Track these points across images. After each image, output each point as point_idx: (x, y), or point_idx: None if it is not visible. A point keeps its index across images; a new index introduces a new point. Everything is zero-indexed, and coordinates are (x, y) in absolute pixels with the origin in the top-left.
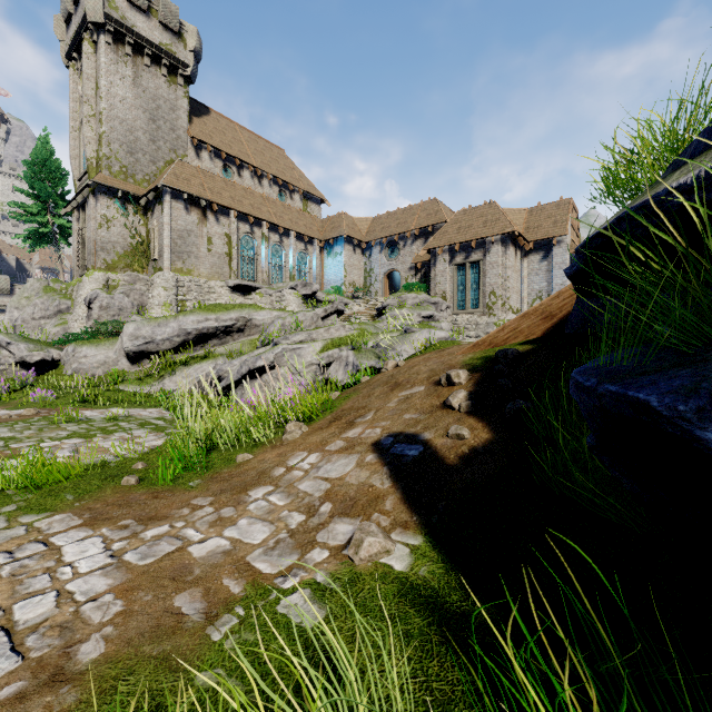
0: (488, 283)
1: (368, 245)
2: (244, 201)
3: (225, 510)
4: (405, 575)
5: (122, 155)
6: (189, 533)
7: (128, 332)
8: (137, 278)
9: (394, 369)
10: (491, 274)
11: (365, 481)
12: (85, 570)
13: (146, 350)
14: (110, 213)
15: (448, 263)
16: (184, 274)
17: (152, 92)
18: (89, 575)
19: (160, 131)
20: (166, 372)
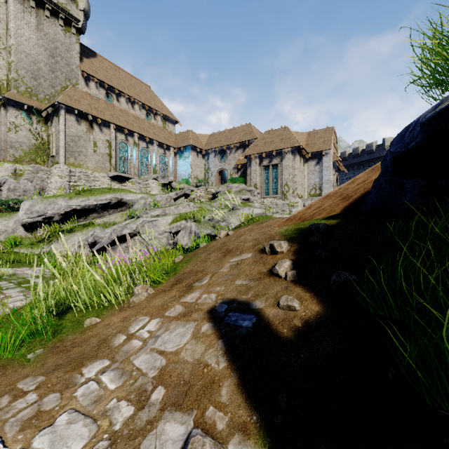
0: (284, 178)
1: (207, 152)
2: (120, 118)
3: (48, 398)
4: None
5: (28, 79)
6: None
7: (24, 207)
8: (39, 169)
9: (225, 238)
10: (285, 172)
11: (200, 357)
12: None
13: (39, 222)
14: (18, 120)
15: (258, 165)
16: (75, 167)
17: (52, 36)
18: None
19: (58, 65)
20: (54, 237)
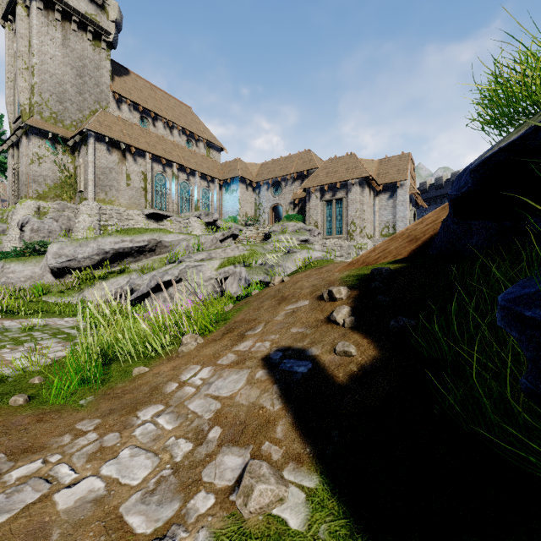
0: (350, 215)
1: (258, 184)
2: (157, 146)
3: (109, 436)
4: (302, 538)
5: (52, 103)
6: (62, 471)
7: (52, 251)
8: (65, 206)
9: (280, 284)
10: (351, 208)
11: (255, 401)
12: None
13: (68, 267)
14: (41, 151)
15: (319, 199)
16: (106, 203)
17: (79, 53)
18: None
19: (86, 86)
20: (86, 285)
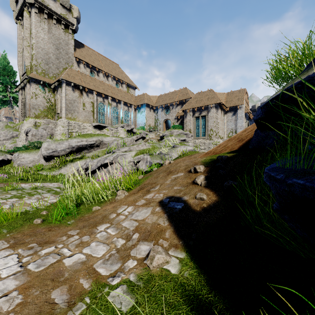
0: (209, 125)
1: (156, 108)
2: (100, 87)
3: (84, 237)
4: (177, 276)
5: (43, 64)
6: (64, 251)
7: (44, 146)
8: (49, 122)
9: (168, 164)
10: (210, 121)
11: (155, 221)
12: (4, 275)
13: (53, 155)
14: (37, 91)
15: (192, 116)
16: (72, 120)
17: (57, 36)
18: (6, 279)
19: (61, 54)
20: (62, 165)
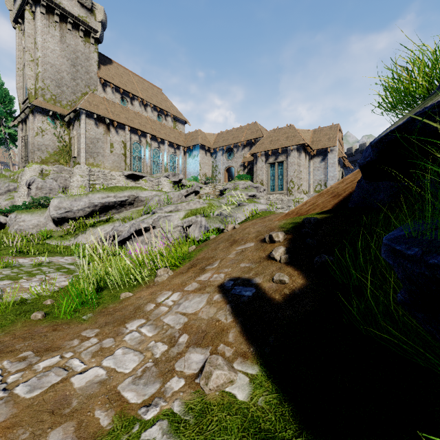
0: (289, 175)
1: (215, 150)
2: (134, 121)
3: (106, 340)
4: (246, 406)
5: (52, 87)
6: (75, 363)
7: (54, 204)
8: (62, 169)
9: (232, 230)
10: (290, 169)
11: (213, 316)
12: None
13: (66, 217)
14: (44, 125)
15: (264, 162)
16: (94, 167)
17: (73, 47)
18: None
19: (78, 73)
20: (79, 231)
